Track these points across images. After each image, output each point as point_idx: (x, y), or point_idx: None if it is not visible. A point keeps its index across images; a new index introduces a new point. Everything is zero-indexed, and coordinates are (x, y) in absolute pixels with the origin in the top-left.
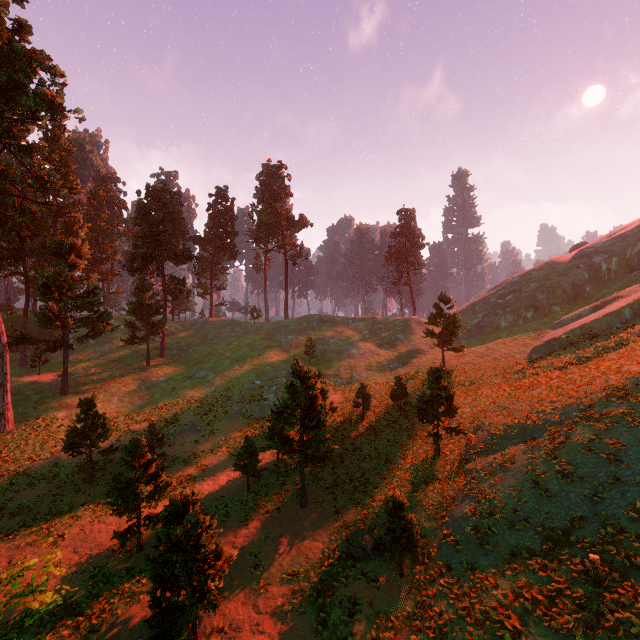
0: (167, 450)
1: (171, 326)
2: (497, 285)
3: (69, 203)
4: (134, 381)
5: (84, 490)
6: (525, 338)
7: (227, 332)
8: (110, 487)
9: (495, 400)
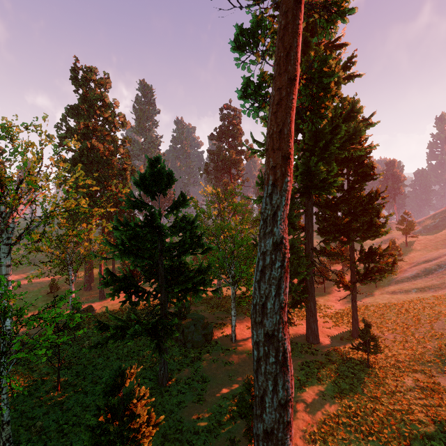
0: None
1: None
2: None
3: None
4: None
5: None
6: None
7: None
8: None
9: (425, 255)
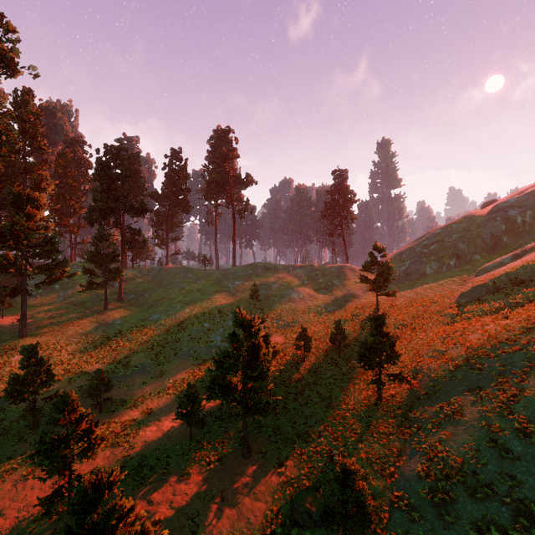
0: (116, 392)
1: (130, 273)
2: (421, 236)
3: (37, 162)
4: (91, 324)
5: (26, 437)
6: (451, 284)
7: (180, 278)
8: (35, 447)
9: (431, 344)
